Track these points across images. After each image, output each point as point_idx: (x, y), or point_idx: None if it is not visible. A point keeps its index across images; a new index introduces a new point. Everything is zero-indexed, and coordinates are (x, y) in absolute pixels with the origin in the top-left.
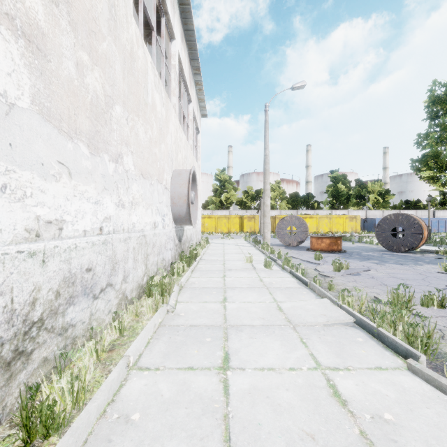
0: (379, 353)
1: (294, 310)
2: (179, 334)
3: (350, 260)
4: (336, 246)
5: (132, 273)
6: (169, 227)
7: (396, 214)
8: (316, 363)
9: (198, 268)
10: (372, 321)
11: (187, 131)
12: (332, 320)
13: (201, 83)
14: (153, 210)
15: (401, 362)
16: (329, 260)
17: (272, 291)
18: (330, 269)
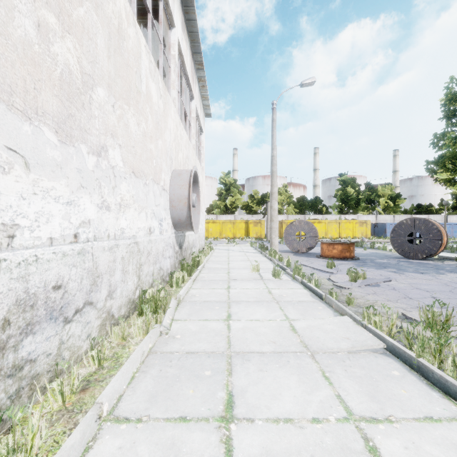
0: (425, 395)
1: (310, 331)
2: (172, 364)
3: (366, 268)
4: (348, 252)
5: (120, 287)
6: (167, 232)
7: (413, 218)
8: (346, 410)
9: (200, 278)
10: (407, 348)
11: (189, 130)
12: (358, 345)
13: (204, 79)
14: (148, 214)
15: (456, 409)
16: (342, 268)
17: (282, 306)
18: (345, 279)
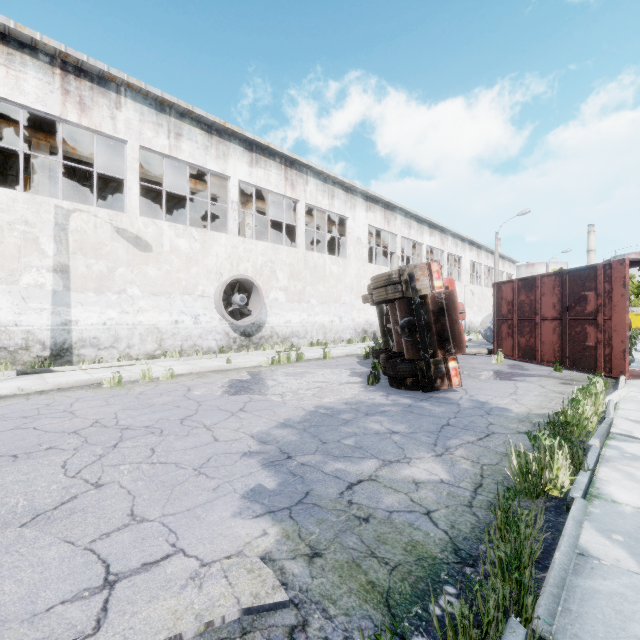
0: None
1: None
2: None
3: None
4: None
5: None
6: None
7: None
8: None
9: None
10: None
11: None
12: None
13: (510, 258)
14: None
15: None
16: None
17: None
18: None
